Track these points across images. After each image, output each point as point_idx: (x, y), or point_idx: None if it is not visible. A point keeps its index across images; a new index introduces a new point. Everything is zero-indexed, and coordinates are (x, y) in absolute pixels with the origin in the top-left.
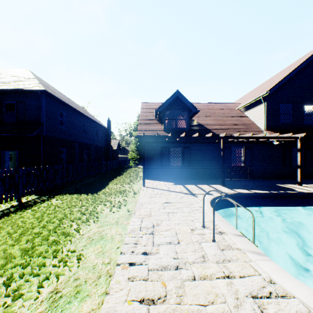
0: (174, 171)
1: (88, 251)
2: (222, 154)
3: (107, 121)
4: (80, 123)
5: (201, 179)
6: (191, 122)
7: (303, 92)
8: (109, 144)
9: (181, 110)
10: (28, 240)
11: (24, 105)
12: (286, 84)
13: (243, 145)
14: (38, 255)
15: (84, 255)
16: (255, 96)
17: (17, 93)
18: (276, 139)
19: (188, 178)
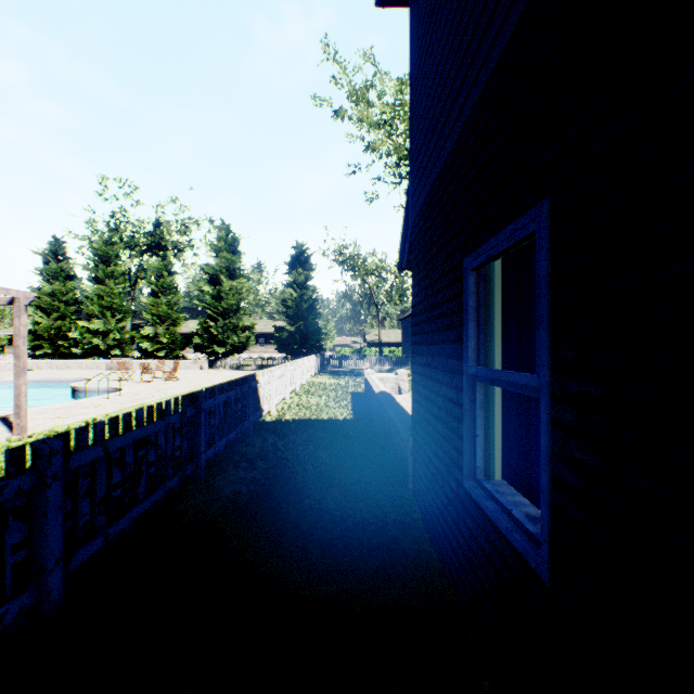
0: None
1: None
2: None
3: None
4: None
5: None
6: None
7: None
8: None
9: None
10: None
11: None
12: None
13: None
14: None
15: None
16: None
17: None
18: None
19: None
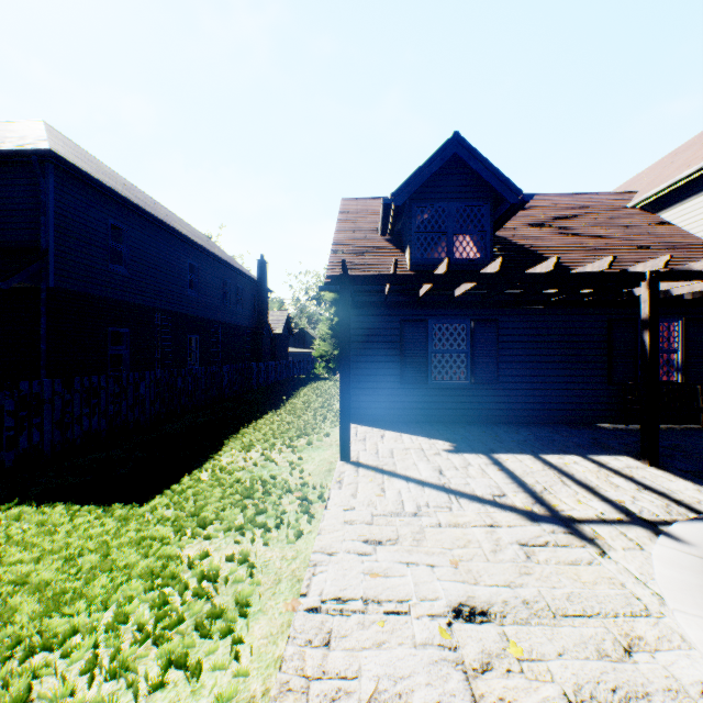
0: (445, 398)
1: None
2: (648, 342)
3: (258, 263)
4: (178, 263)
5: (537, 427)
6: (494, 242)
7: None
8: (262, 320)
9: (467, 202)
10: None
11: None
12: None
13: (681, 314)
14: None
15: None
16: None
17: None
18: None
19: (490, 420)
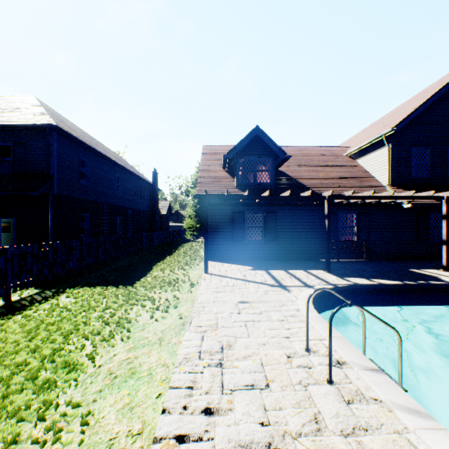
0: (252, 248)
1: (105, 403)
2: (326, 223)
3: (153, 173)
4: (111, 177)
5: (293, 261)
6: (277, 174)
7: (447, 128)
8: (155, 207)
9: (263, 156)
10: (0, 380)
11: (24, 149)
12: (421, 117)
13: (357, 210)
14: (11, 414)
15: (96, 413)
16: (372, 135)
17: (15, 130)
18: (409, 199)
19: (273, 258)
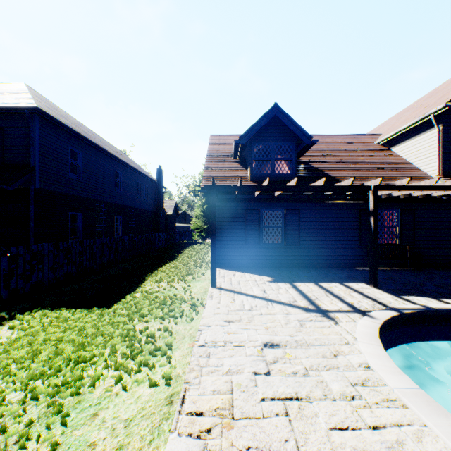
0: (270, 253)
1: None
2: (372, 222)
3: (157, 170)
4: (109, 172)
5: (320, 269)
6: (298, 164)
7: None
8: (160, 206)
9: (282, 142)
10: None
11: (1, 136)
12: None
13: (398, 206)
14: None
15: None
16: (413, 117)
17: None
18: None
19: (295, 266)
